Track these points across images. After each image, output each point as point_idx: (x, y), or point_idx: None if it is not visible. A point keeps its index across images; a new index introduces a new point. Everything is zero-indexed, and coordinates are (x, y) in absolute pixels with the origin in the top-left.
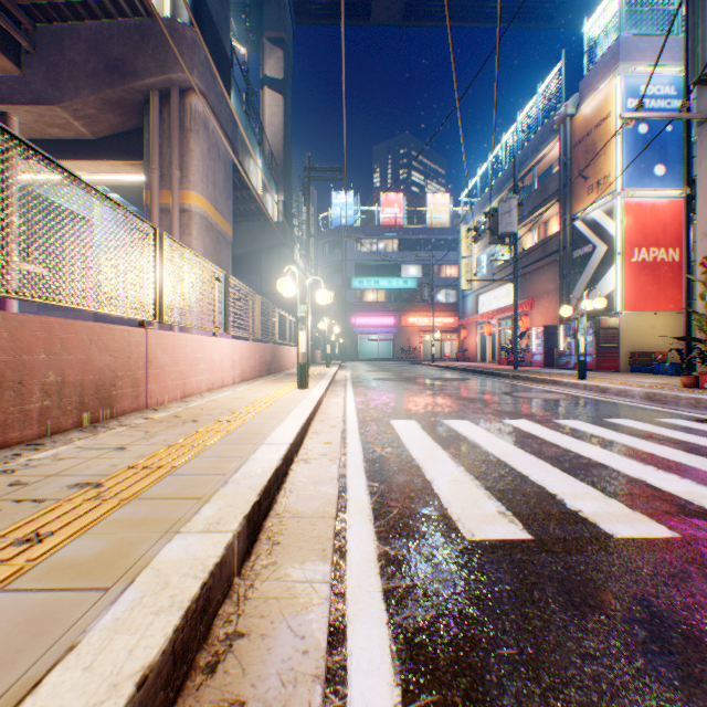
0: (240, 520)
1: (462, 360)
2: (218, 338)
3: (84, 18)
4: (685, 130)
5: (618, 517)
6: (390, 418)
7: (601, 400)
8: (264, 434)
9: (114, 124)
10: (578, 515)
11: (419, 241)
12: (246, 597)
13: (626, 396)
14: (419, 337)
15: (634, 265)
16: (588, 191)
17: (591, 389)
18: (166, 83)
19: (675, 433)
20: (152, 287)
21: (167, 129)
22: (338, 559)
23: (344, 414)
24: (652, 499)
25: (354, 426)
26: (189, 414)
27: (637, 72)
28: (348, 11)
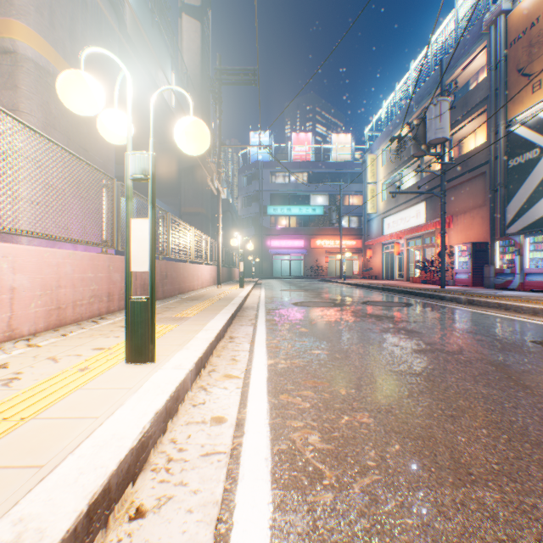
0: None
1: (368, 278)
2: None
3: None
4: None
5: None
6: None
7: None
8: None
9: None
10: None
11: (325, 174)
12: None
13: None
14: (325, 257)
15: None
16: (533, 89)
17: None
18: None
19: None
20: None
21: None
22: None
23: None
24: None
25: None
26: None
27: None
28: None
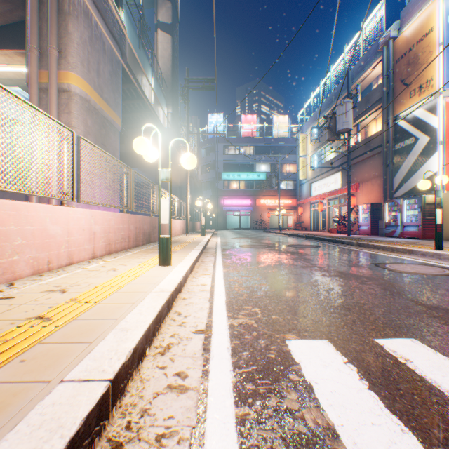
0: None
1: (300, 229)
2: (59, 206)
3: None
4: None
5: None
6: (283, 332)
7: None
8: None
9: (1, 12)
10: None
11: (267, 147)
12: None
13: None
14: (268, 213)
15: None
16: (410, 95)
17: None
18: None
19: None
20: None
21: (46, 13)
22: None
23: (208, 319)
24: None
25: (223, 381)
26: None
27: None
28: None
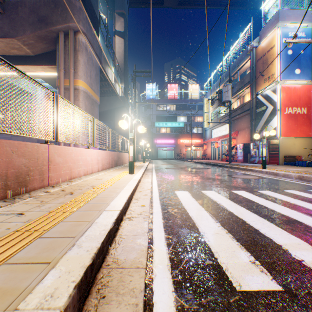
0: (70, 292)
1: (204, 159)
2: (89, 149)
3: None
4: None
5: None
6: (175, 189)
7: (276, 179)
8: (107, 203)
9: (43, 48)
10: (303, 265)
11: (185, 105)
12: None
13: (288, 177)
14: (185, 148)
15: (286, 115)
16: (264, 81)
17: (269, 173)
18: (67, 28)
19: None
20: (52, 123)
21: (67, 50)
22: None
23: (151, 187)
24: None
25: (156, 195)
26: (70, 189)
27: (287, 26)
28: (153, 1)
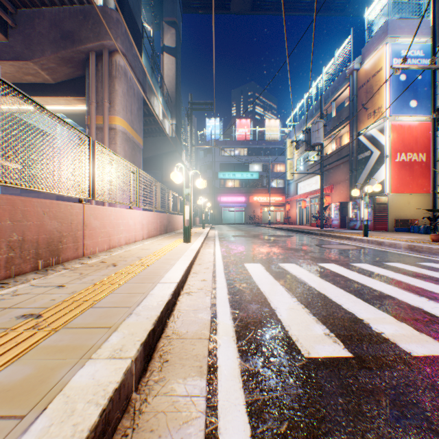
0: (137, 347)
1: (287, 224)
2: (132, 210)
3: (47, 5)
4: (432, 77)
5: (410, 338)
6: (244, 262)
7: (379, 250)
8: (160, 275)
9: (67, 73)
10: (382, 336)
11: (260, 149)
12: (141, 411)
13: (395, 247)
14: (260, 209)
15: (397, 164)
16: (367, 117)
17: (372, 242)
18: (100, 47)
19: (433, 273)
20: (87, 176)
21: (100, 77)
22: (211, 375)
23: (214, 260)
24: (431, 323)
25: (220, 268)
26: (111, 261)
27: (399, 41)
28: (216, 5)
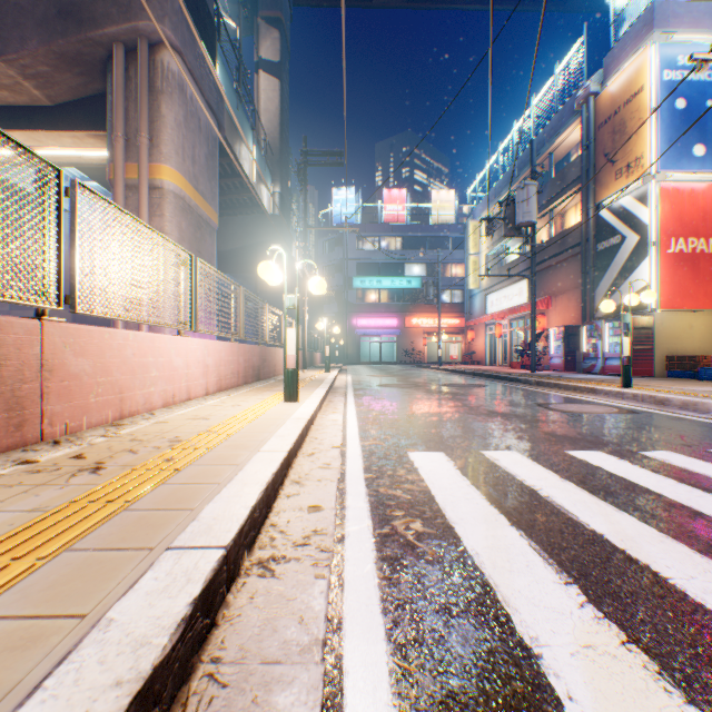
0: None
1: (469, 363)
2: (181, 337)
3: None
4: None
5: None
6: (407, 448)
7: (669, 416)
8: (190, 510)
9: (73, 86)
10: None
11: (423, 239)
12: None
13: (697, 409)
14: (423, 339)
15: (671, 257)
16: (616, 176)
17: (644, 400)
18: (131, 33)
19: None
20: (54, 258)
21: (134, 91)
22: None
23: (342, 441)
24: None
25: (356, 466)
26: (101, 452)
27: (674, 40)
28: None
